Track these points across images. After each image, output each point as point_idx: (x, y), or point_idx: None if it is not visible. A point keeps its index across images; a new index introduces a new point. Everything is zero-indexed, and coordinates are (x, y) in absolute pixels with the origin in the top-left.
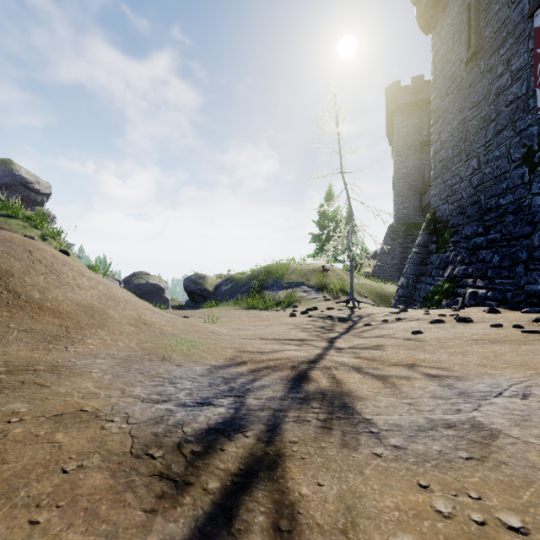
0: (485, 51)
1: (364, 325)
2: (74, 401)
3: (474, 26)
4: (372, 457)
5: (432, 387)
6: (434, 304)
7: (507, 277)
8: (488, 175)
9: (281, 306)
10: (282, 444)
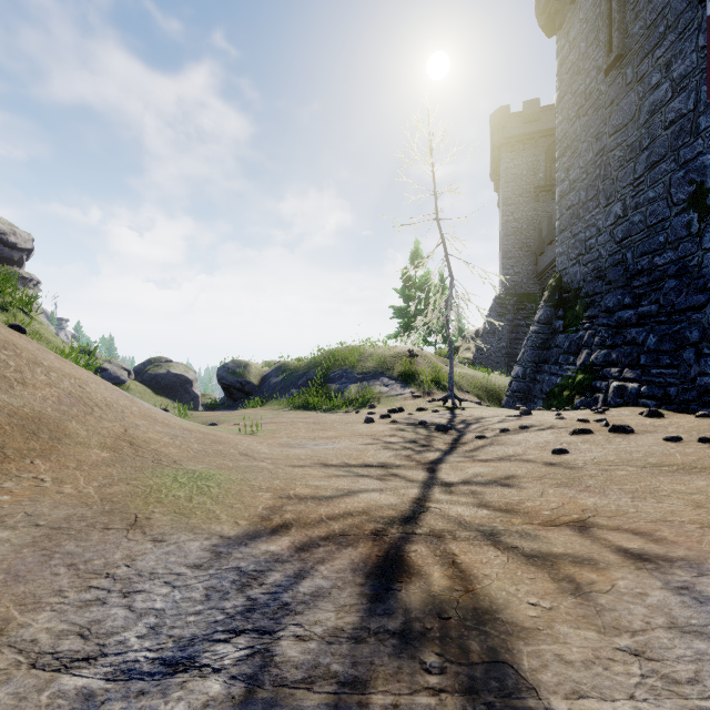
0: (634, 53)
1: (475, 437)
2: None
3: (618, 20)
4: None
5: (656, 594)
6: (562, 402)
7: (669, 365)
8: (638, 224)
9: (352, 406)
10: None
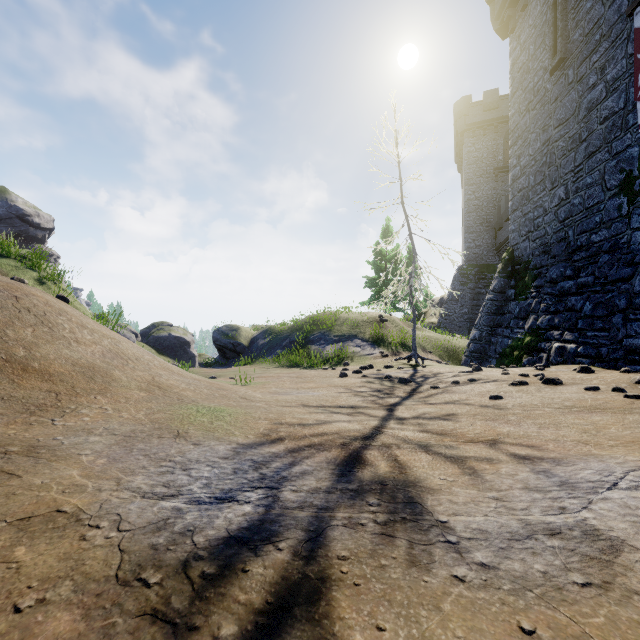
0: (574, 57)
1: (430, 387)
2: (51, 497)
3: (561, 28)
4: (452, 582)
5: (523, 474)
6: (512, 361)
7: (602, 329)
8: (578, 206)
9: (329, 364)
10: (327, 561)
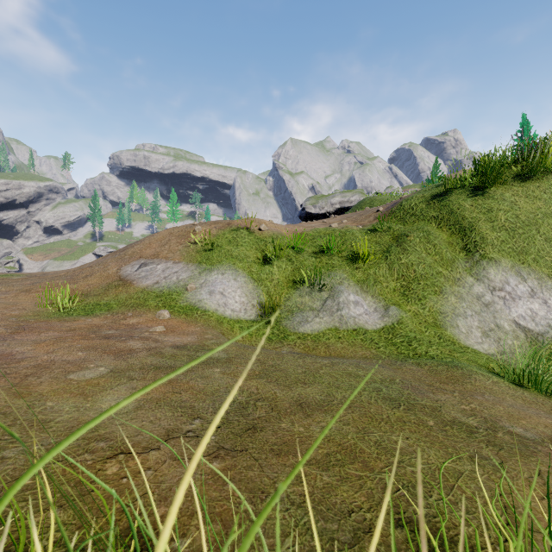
0: None
1: None
2: None
3: None
4: None
5: None
6: None
7: None
8: None
9: None
10: None
